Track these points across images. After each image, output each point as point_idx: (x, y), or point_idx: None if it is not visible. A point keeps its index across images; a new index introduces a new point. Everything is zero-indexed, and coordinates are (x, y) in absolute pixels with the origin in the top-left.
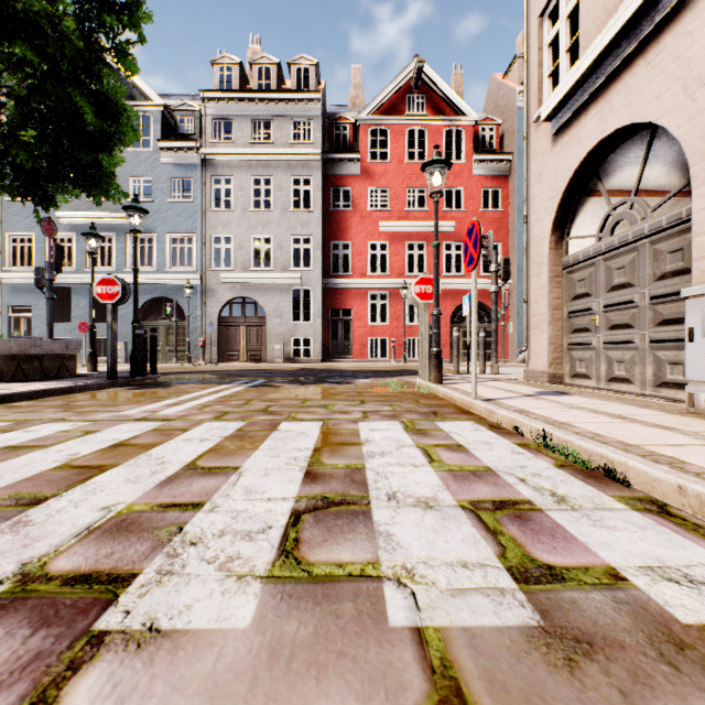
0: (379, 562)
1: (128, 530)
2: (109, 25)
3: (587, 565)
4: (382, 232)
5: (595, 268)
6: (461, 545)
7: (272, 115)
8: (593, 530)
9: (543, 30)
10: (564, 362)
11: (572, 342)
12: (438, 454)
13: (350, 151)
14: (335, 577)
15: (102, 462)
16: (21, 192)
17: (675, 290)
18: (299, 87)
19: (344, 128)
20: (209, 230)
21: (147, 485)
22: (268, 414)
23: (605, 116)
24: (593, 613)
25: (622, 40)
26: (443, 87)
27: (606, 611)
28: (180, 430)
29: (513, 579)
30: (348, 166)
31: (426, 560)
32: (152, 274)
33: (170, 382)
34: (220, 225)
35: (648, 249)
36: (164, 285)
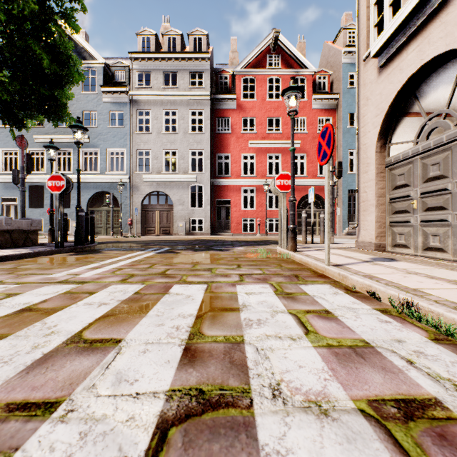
0: None
1: None
2: None
3: None
4: (251, 148)
5: (413, 165)
6: None
7: (177, 69)
8: None
9: None
10: (387, 236)
11: (393, 220)
12: (311, 322)
13: (229, 93)
14: None
15: None
16: None
17: None
18: (195, 50)
19: (225, 78)
20: (135, 146)
21: (15, 367)
22: (164, 277)
23: (424, 48)
24: None
25: None
26: (292, 49)
27: None
28: (87, 293)
29: None
30: (228, 103)
31: None
32: (97, 176)
33: (102, 249)
34: (142, 143)
35: None
36: (105, 183)
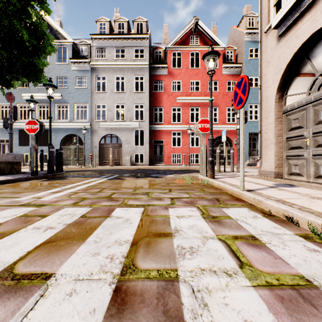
0: None
1: None
2: None
3: None
4: (178, 102)
5: (306, 111)
6: None
7: (125, 46)
8: None
9: None
10: (284, 166)
11: (289, 154)
12: (242, 251)
13: (163, 63)
14: None
15: None
16: None
17: None
18: (138, 32)
19: (159, 52)
20: (95, 102)
21: None
22: (109, 200)
23: (317, 17)
24: None
25: None
26: (208, 31)
27: None
28: (40, 216)
29: None
30: (162, 70)
31: None
32: (67, 123)
33: (67, 176)
34: (100, 99)
35: None
36: (73, 128)
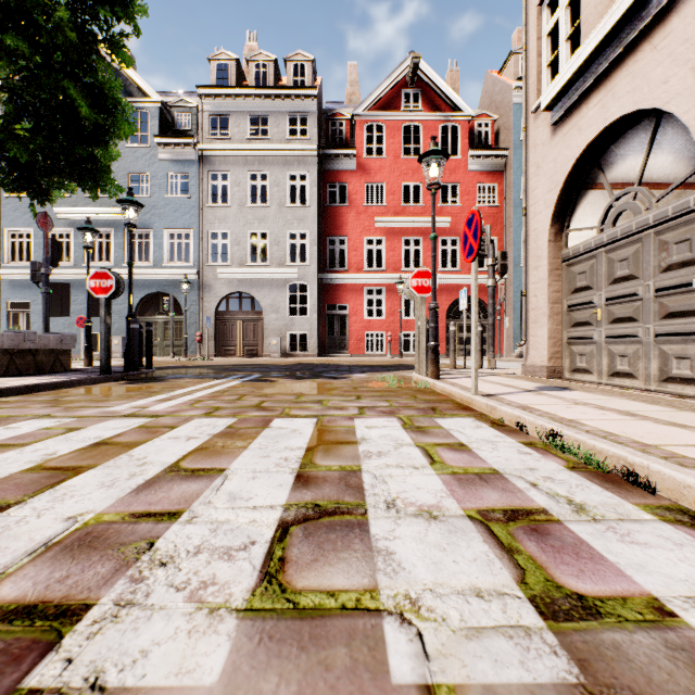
0: (378, 589)
1: (91, 546)
2: (103, 17)
3: (624, 594)
4: (378, 228)
5: (596, 260)
6: (472, 567)
7: (269, 111)
8: (622, 547)
9: (542, 19)
10: (564, 357)
11: (572, 336)
12: (440, 454)
13: (346, 147)
14: (325, 611)
15: (79, 462)
16: (16, 186)
17: (682, 281)
18: (295, 83)
19: (340, 124)
20: (206, 226)
21: (122, 490)
22: (260, 410)
23: (607, 103)
24: (643, 663)
25: (626, 24)
26: (439, 83)
27: (659, 662)
28: (167, 427)
29: (539, 614)
30: (344, 162)
31: (433, 586)
32: (149, 270)
33: (164, 377)
34: (217, 220)
35: (653, 240)
36: (162, 281)
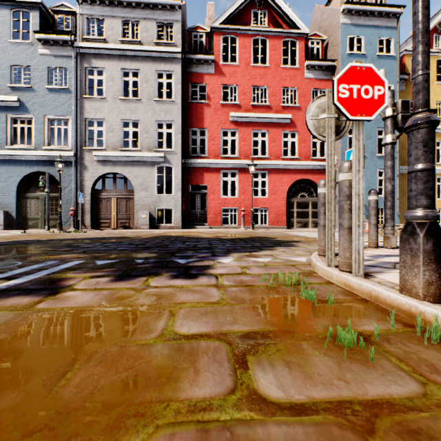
0: None
1: None
2: None
3: None
4: (232, 122)
5: None
6: None
7: (139, 17)
8: None
9: None
10: None
11: None
12: None
13: (206, 52)
14: None
15: None
16: None
17: None
18: None
19: (201, 36)
20: (83, 114)
21: None
22: None
23: None
24: None
25: None
26: (281, 5)
27: None
28: None
29: None
30: (204, 66)
31: None
32: (30, 151)
33: None
34: (93, 110)
35: None
36: (42, 161)
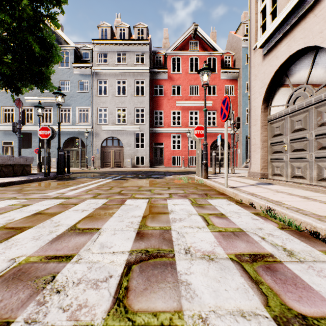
0: (182, 311)
1: (19, 278)
2: (45, 4)
3: None
4: (178, 106)
5: (285, 121)
6: (236, 294)
7: (126, 51)
8: (320, 280)
9: (258, 4)
10: (268, 168)
11: (272, 158)
12: (211, 220)
13: (163, 68)
14: None
15: (24, 224)
16: (4, 86)
17: None
18: (138, 38)
19: (160, 57)
20: (96, 105)
21: (43, 241)
22: (120, 195)
23: (291, 44)
24: None
25: (301, 4)
26: (206, 37)
27: None
28: (73, 204)
29: None
30: (162, 75)
31: (215, 309)
32: (69, 126)
33: (75, 177)
34: (102, 103)
35: (314, 111)
36: (75, 131)
